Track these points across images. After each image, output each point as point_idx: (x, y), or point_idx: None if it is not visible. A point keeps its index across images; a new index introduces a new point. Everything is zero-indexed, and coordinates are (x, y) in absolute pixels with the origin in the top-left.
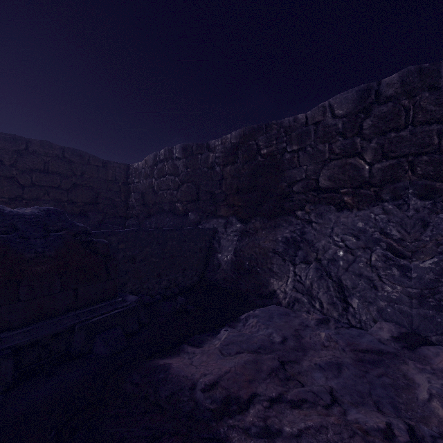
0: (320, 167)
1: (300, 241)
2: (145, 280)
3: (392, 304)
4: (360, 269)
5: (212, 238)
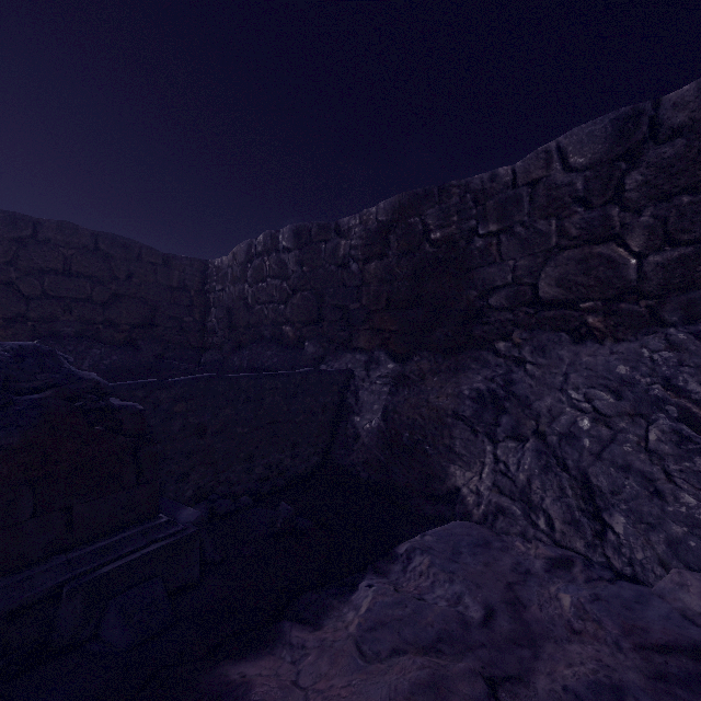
0: (541, 263)
1: (505, 398)
2: (224, 467)
3: (700, 531)
4: (626, 456)
5: (345, 388)
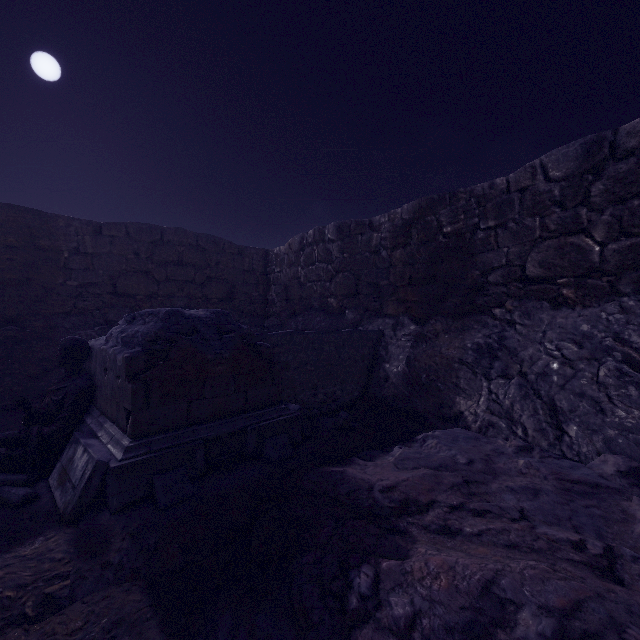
0: (528, 250)
1: (498, 349)
2: (300, 391)
3: (626, 433)
4: (581, 387)
5: (377, 343)
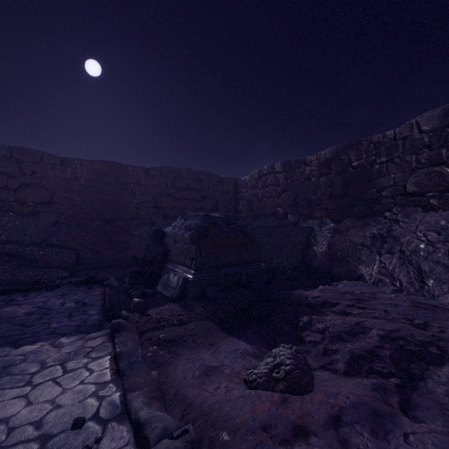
0: (407, 175)
1: (386, 237)
2: (263, 260)
3: None
4: (438, 258)
5: (309, 235)
